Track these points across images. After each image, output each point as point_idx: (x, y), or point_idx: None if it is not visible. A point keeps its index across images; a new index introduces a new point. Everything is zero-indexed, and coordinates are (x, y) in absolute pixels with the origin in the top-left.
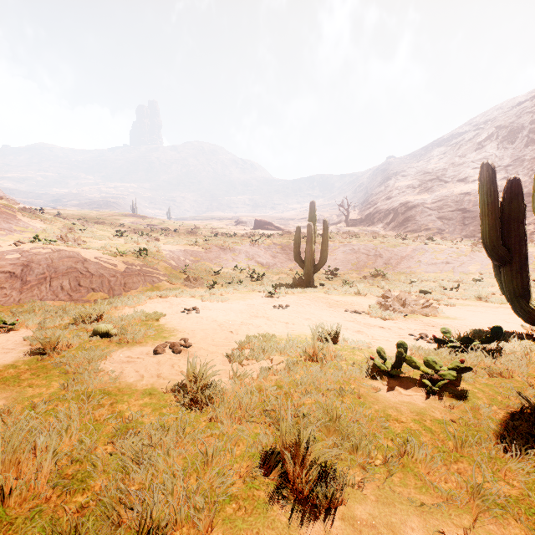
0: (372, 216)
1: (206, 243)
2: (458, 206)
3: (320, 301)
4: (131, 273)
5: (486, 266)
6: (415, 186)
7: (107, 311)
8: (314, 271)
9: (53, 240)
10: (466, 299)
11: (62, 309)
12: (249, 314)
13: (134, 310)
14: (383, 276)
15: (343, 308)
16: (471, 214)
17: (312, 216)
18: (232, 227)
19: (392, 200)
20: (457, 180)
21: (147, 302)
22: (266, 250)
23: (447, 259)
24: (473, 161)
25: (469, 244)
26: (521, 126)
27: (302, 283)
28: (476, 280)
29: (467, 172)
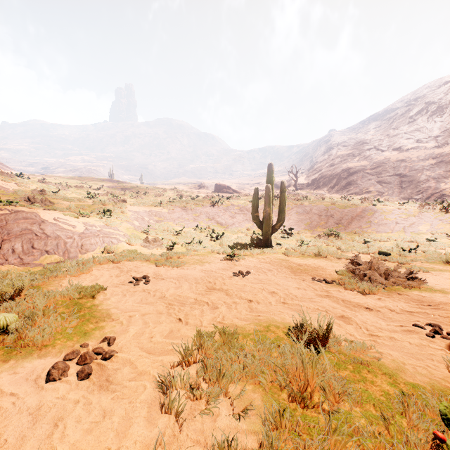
0: (317, 181)
1: (170, 204)
2: (395, 172)
3: (282, 265)
4: (89, 235)
5: (436, 226)
6: (354, 155)
7: (41, 282)
8: (272, 231)
9: (15, 201)
10: (431, 262)
11: (1, 277)
12: (205, 285)
13: (68, 283)
14: (336, 235)
15: (309, 275)
16: (407, 178)
17: (270, 178)
18: (196, 191)
19: (335, 166)
20: (392, 149)
21: (96, 268)
22: (225, 211)
23: (397, 219)
24: (406, 133)
25: (416, 205)
26: (448, 102)
27: (260, 244)
28: (430, 240)
29: (401, 142)
